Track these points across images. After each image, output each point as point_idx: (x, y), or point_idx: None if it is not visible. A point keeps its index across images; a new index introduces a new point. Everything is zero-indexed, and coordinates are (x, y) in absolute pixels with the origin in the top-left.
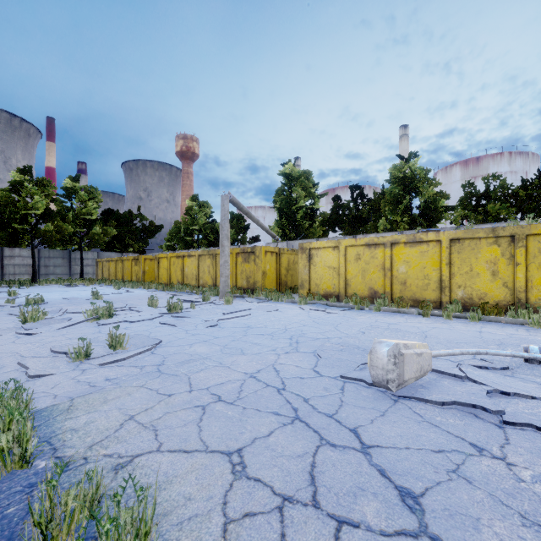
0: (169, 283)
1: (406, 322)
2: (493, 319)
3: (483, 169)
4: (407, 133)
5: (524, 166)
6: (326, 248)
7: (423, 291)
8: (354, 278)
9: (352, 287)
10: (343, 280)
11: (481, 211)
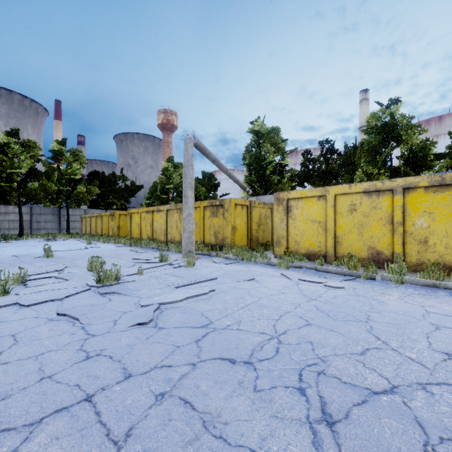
0: (140, 238)
1: None
2: None
3: (446, 127)
4: (367, 97)
5: None
6: (309, 197)
7: None
8: (347, 234)
9: (343, 246)
10: (332, 236)
11: None
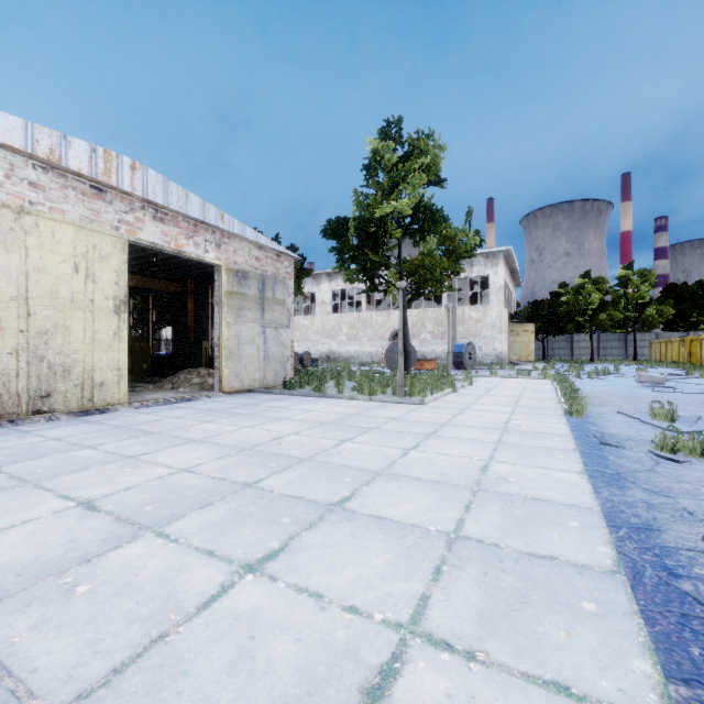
0: None
1: None
2: None
3: None
4: None
5: None
6: None
7: None
8: None
9: None
10: None
11: None
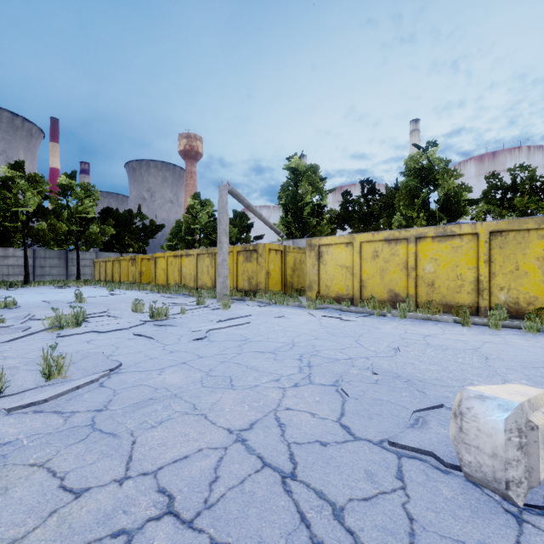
0: (166, 284)
1: (444, 333)
2: None
3: (500, 164)
4: (417, 128)
5: (543, 160)
6: (338, 244)
7: (455, 293)
8: (371, 279)
9: (368, 289)
10: (358, 281)
11: (506, 206)
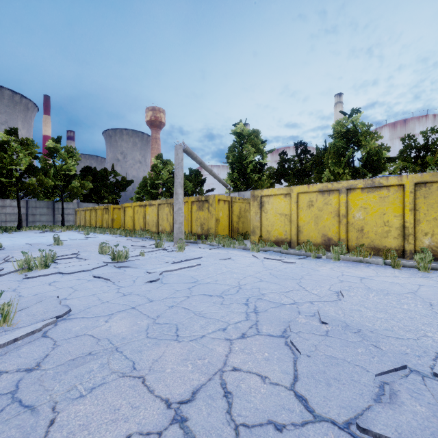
0: (133, 229)
1: (379, 276)
2: None
3: (410, 130)
4: (341, 101)
5: None
6: (278, 195)
7: (382, 238)
8: (306, 225)
9: (304, 234)
10: (295, 226)
11: (419, 163)
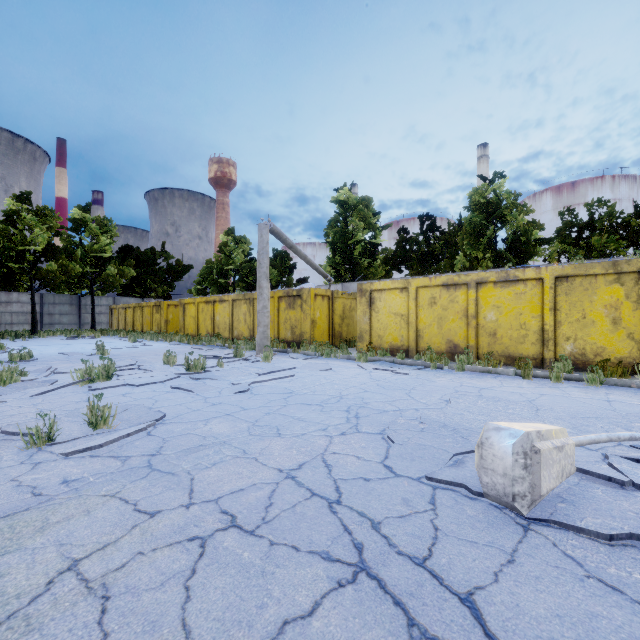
0: (197, 335)
1: (502, 386)
2: (619, 383)
3: (580, 196)
4: (486, 154)
5: (630, 192)
6: (392, 289)
7: (518, 344)
8: (428, 328)
9: (425, 340)
10: (414, 330)
11: (583, 245)
